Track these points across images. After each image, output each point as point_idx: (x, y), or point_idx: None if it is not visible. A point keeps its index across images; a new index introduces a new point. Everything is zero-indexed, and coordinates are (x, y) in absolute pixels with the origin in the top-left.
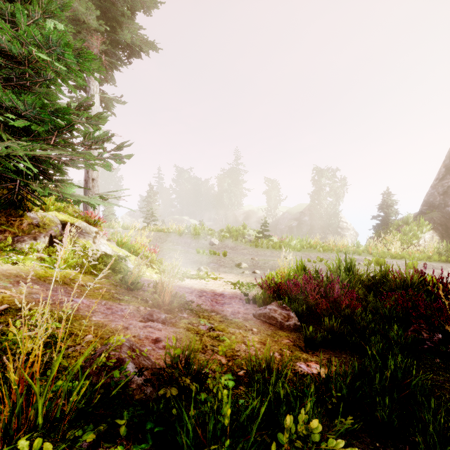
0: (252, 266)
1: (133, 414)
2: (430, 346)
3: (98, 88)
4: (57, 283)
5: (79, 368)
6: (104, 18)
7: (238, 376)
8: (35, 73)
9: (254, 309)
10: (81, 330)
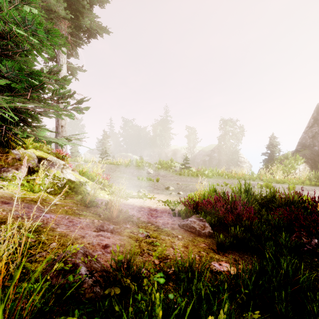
0: (177, 188)
1: (83, 312)
2: (309, 249)
3: (65, 60)
4: (32, 202)
5: (43, 271)
6: (70, 9)
7: (167, 275)
8: (17, 47)
9: (179, 220)
10: (47, 239)
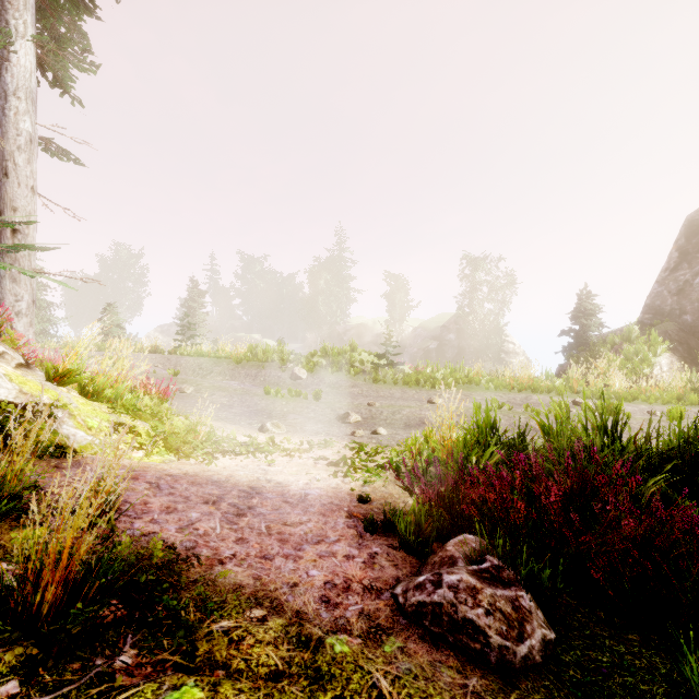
0: (369, 418)
1: None
2: None
3: (29, 28)
4: None
5: None
6: None
7: None
8: None
9: (390, 558)
10: None
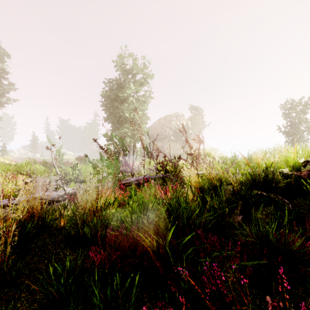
0: None
1: None
2: None
3: None
4: None
5: None
6: None
7: None
8: None
9: None
10: None
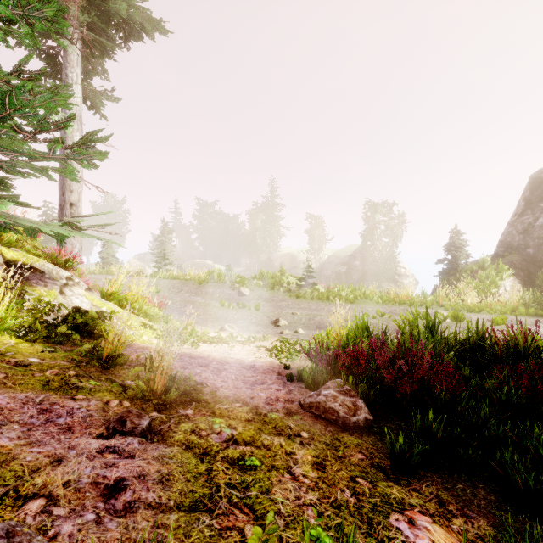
0: (293, 323)
1: None
2: None
3: (79, 77)
4: None
5: None
6: None
7: None
8: None
9: (299, 391)
10: None
